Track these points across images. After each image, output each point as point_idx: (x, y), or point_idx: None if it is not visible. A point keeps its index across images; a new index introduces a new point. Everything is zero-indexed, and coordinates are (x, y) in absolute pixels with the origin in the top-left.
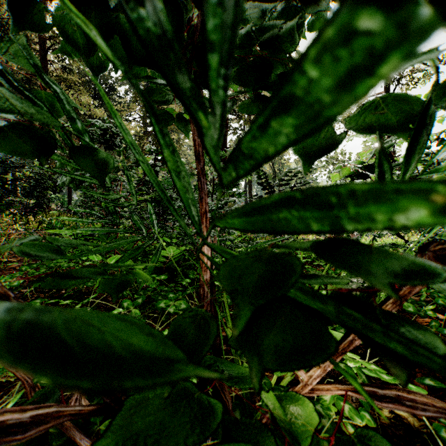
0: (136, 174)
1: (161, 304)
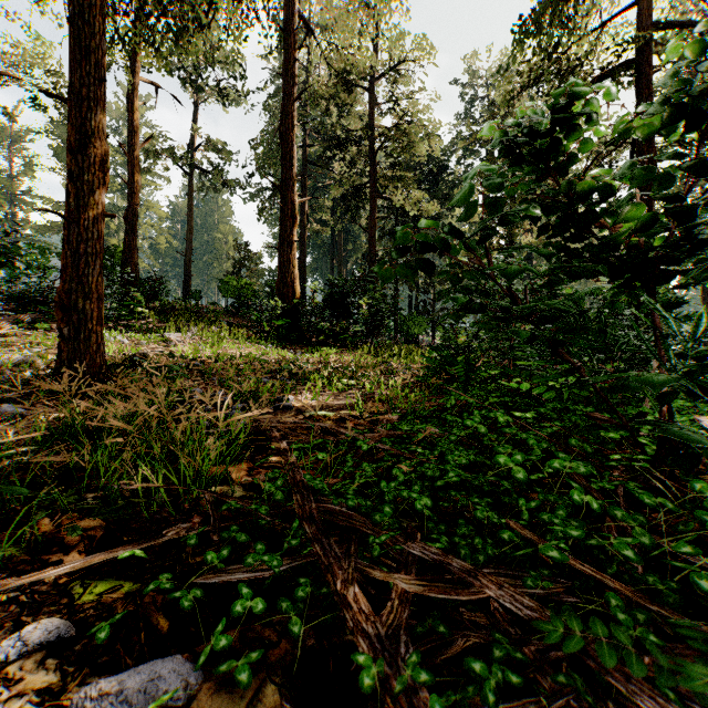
0: None
1: None
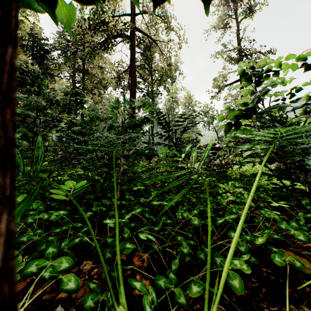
0: (63, 117)
1: (30, 268)
